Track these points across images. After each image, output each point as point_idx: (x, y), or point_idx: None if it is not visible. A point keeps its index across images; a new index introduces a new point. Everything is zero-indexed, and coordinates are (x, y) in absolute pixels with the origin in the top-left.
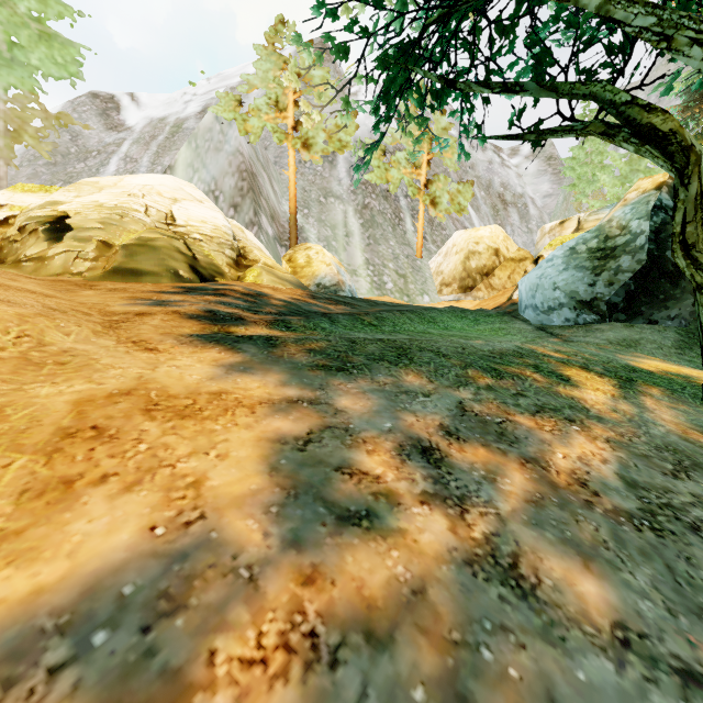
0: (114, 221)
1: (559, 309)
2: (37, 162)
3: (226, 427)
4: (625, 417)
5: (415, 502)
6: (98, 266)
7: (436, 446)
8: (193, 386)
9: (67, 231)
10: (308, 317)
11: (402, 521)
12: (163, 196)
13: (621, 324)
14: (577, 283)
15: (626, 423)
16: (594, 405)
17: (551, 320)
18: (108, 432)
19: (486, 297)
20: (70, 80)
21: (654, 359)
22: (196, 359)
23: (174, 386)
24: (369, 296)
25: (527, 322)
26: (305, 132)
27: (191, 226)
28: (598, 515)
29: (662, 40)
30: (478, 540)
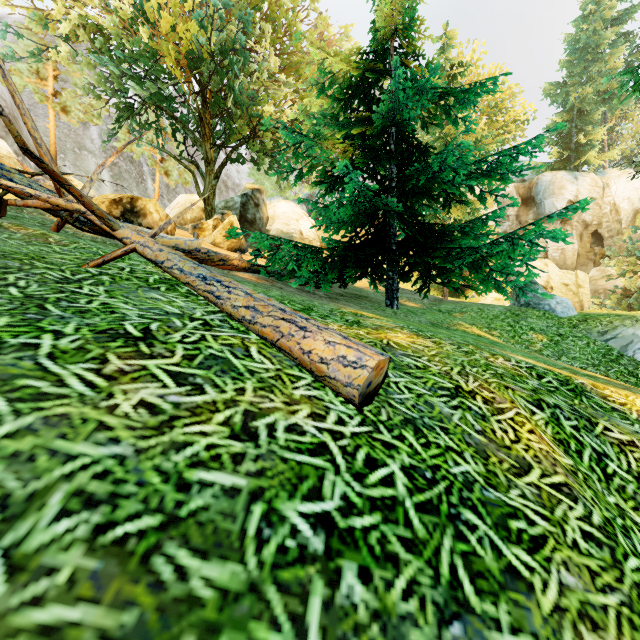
0: None
1: None
2: None
3: None
4: None
5: None
6: None
7: None
8: None
9: None
10: None
11: None
12: None
13: None
14: None
15: None
16: None
17: None
18: None
19: None
20: None
21: None
22: None
23: None
24: None
25: None
26: (64, 101)
27: None
28: None
29: (195, 143)
30: None
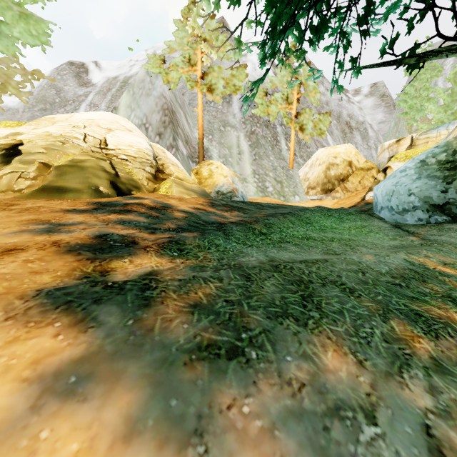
0: (56, 146)
1: (413, 210)
2: (34, 108)
3: None
4: None
5: None
6: (36, 184)
7: None
8: None
9: (17, 155)
10: (203, 233)
11: None
12: (100, 127)
13: None
14: (430, 190)
15: None
16: None
17: (405, 219)
18: None
19: (342, 197)
20: (42, 47)
21: None
22: (0, 365)
23: None
24: (255, 197)
25: (383, 220)
26: (210, 80)
27: (119, 149)
28: None
29: None
30: None
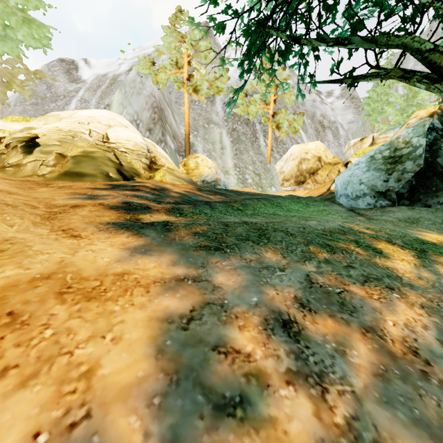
0: (68, 140)
1: (363, 197)
2: (26, 102)
3: (124, 308)
4: (429, 284)
5: (282, 382)
6: (55, 170)
7: (294, 319)
8: (103, 268)
9: (36, 147)
10: (195, 206)
11: (272, 407)
12: (101, 123)
13: (406, 207)
14: (376, 180)
15: (431, 289)
16: (404, 274)
17: (358, 204)
18: (21, 318)
19: (312, 188)
20: (43, 49)
21: (432, 233)
22: (108, 244)
23: (87, 268)
24: (236, 187)
25: (341, 205)
26: (195, 82)
27: (119, 143)
28: (435, 387)
29: None
30: (341, 427)
